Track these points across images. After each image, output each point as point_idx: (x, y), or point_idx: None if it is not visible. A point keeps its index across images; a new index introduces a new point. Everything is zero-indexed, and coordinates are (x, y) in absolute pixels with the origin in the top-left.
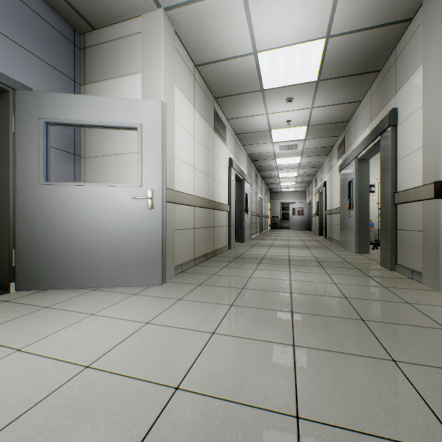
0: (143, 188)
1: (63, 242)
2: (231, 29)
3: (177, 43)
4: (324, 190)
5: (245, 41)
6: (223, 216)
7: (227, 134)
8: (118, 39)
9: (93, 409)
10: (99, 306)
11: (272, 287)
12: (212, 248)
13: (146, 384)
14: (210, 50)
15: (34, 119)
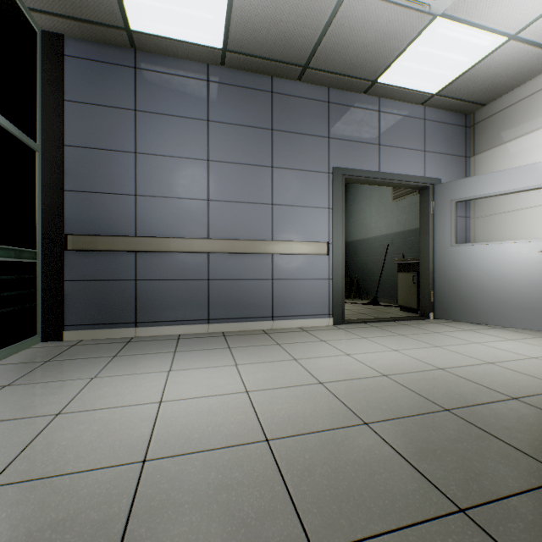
0: None
1: (469, 287)
2: None
3: None
4: None
5: None
6: None
7: None
8: (512, 105)
9: None
10: (511, 337)
11: None
12: None
13: None
14: None
15: (447, 202)
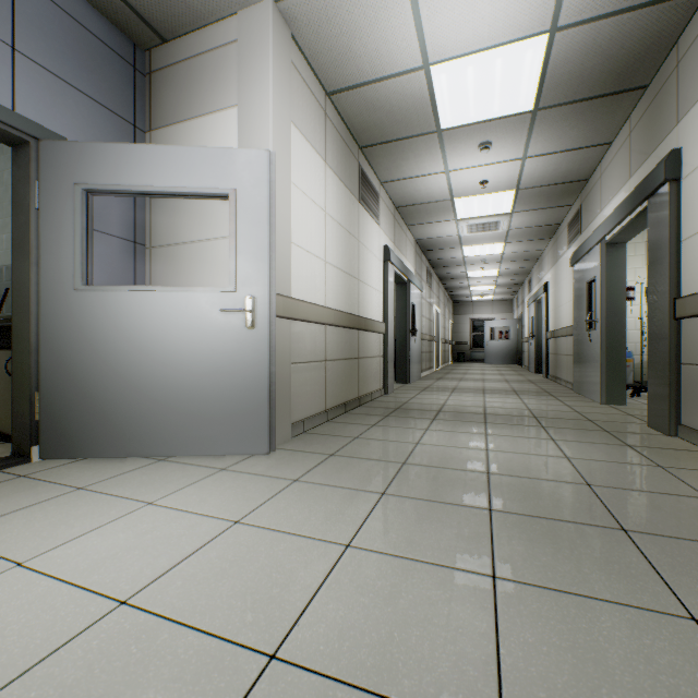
0: (238, 294)
1: (112, 382)
2: (384, 27)
3: (297, 56)
4: (545, 298)
5: (409, 47)
6: (374, 341)
7: (381, 207)
8: (201, 55)
9: (116, 693)
10: (162, 488)
11: (455, 462)
12: (355, 394)
13: (219, 644)
14: (352, 66)
15: (68, 186)
